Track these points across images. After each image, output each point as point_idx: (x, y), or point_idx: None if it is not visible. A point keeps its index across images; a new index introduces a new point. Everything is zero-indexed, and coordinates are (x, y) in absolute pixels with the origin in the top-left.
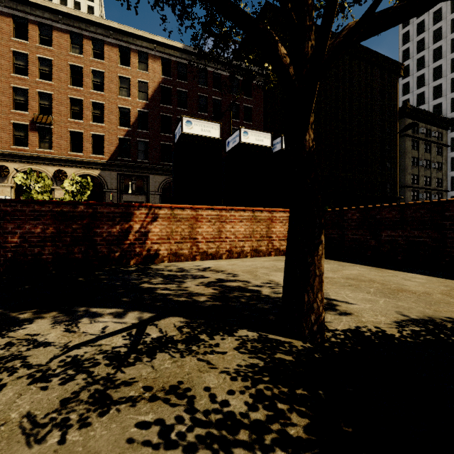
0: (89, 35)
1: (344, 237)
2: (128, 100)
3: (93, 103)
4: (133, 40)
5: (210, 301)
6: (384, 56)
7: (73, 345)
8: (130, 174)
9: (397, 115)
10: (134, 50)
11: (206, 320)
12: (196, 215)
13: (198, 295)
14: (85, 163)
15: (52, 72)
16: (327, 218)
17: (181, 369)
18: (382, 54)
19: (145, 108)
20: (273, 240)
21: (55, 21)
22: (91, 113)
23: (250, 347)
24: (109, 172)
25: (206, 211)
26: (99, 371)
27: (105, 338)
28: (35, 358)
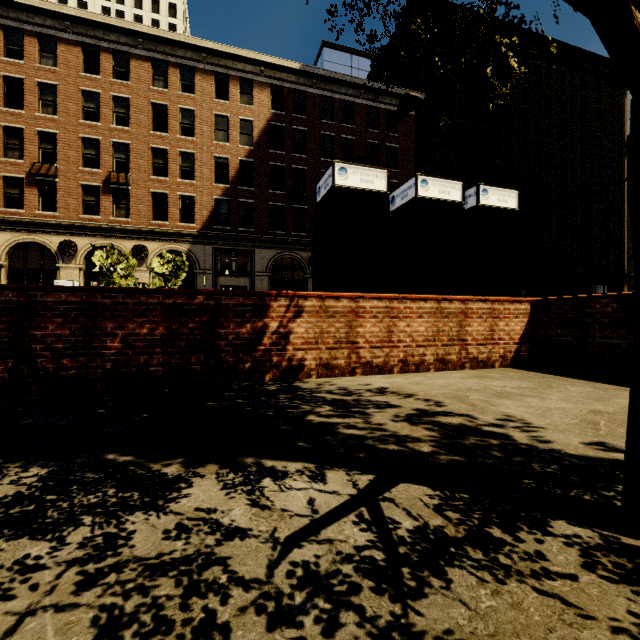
0: (175, 61)
1: (587, 342)
2: (226, 146)
3: (181, 154)
4: (233, 64)
5: (441, 453)
6: (602, 58)
7: (284, 537)
8: (229, 248)
9: (624, 148)
10: (234, 76)
11: (472, 496)
12: (355, 307)
13: (412, 440)
14: (171, 235)
15: (129, 115)
16: (553, 310)
17: (525, 614)
18: (600, 56)
19: (248, 156)
20: (468, 345)
21: (133, 46)
22: (179, 166)
23: (613, 567)
24: (202, 246)
25: (369, 301)
26: (372, 606)
27: (326, 524)
28: (241, 564)
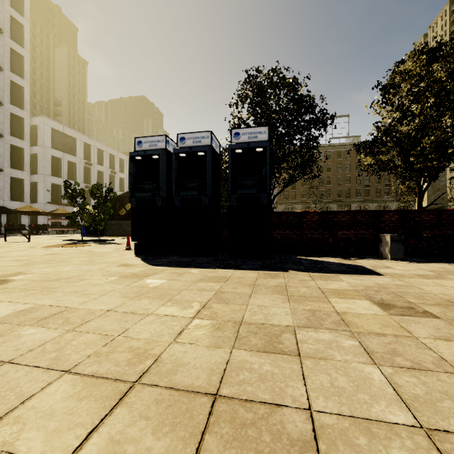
0: None
1: None
2: None
3: None
4: None
5: None
6: None
7: None
8: None
9: None
10: None
11: None
12: None
13: None
14: None
15: None
16: None
17: None
18: None
19: None
20: None
21: None
22: None
23: None
24: None
25: None
26: None
27: None
28: None
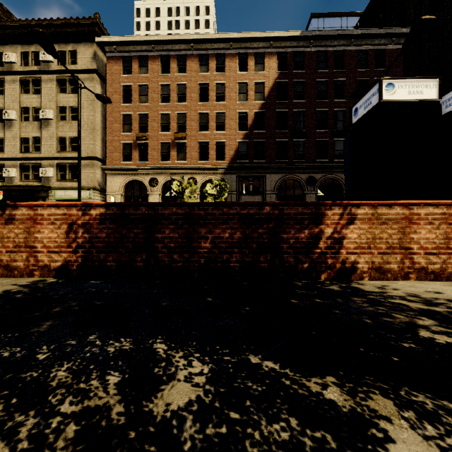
0: (213, 52)
1: None
2: (245, 104)
3: (216, 114)
4: (250, 44)
5: None
6: None
7: None
8: (248, 175)
9: None
10: (251, 53)
11: None
12: (409, 214)
13: None
14: (210, 169)
15: (186, 94)
16: None
17: None
18: None
19: (261, 108)
20: None
21: (188, 50)
22: (215, 123)
23: None
24: (229, 175)
25: (424, 208)
26: None
27: None
28: None
